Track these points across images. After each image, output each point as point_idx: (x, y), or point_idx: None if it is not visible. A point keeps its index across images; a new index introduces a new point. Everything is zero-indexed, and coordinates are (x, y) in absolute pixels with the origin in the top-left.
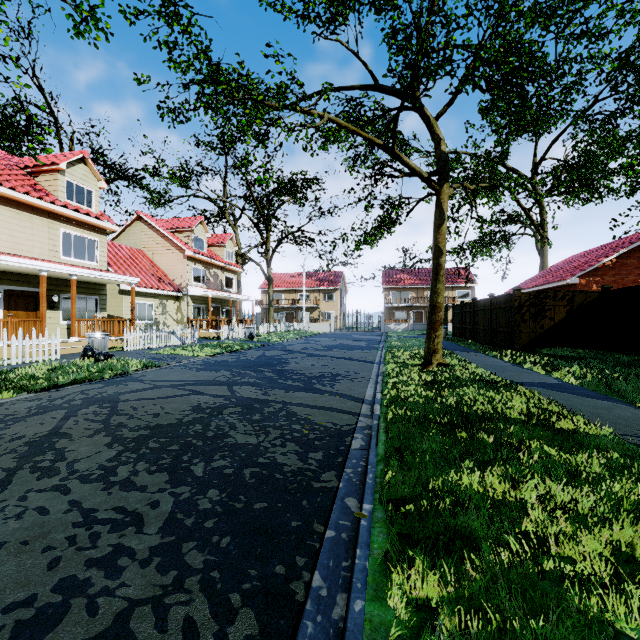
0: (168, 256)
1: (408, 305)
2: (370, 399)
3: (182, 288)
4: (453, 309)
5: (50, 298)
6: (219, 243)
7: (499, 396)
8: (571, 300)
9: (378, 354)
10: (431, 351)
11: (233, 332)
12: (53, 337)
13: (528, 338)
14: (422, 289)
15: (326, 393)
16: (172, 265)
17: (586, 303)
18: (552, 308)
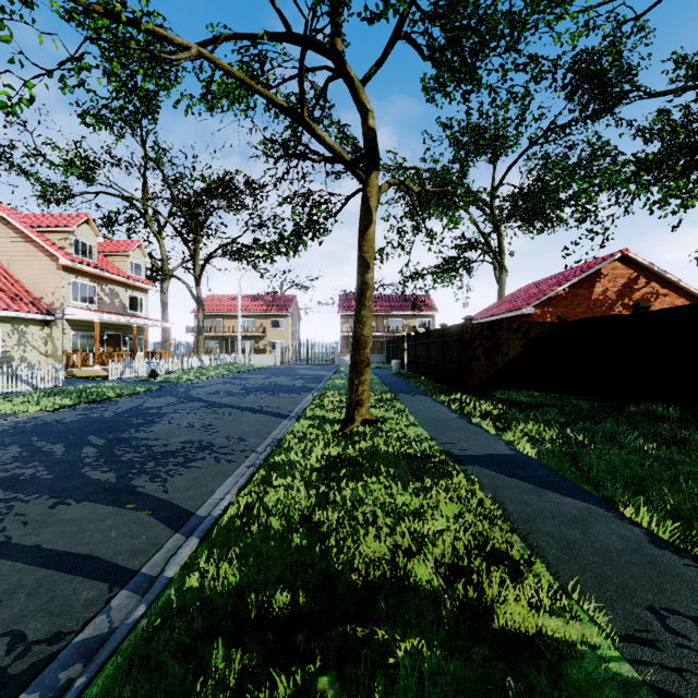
0: (33, 264)
1: None
2: (204, 514)
3: (54, 309)
4: (408, 340)
5: None
6: (120, 252)
7: (419, 498)
8: (527, 333)
9: (305, 400)
10: (354, 403)
11: (131, 369)
12: None
13: (481, 378)
14: (382, 317)
15: (133, 502)
16: (39, 277)
17: (542, 336)
18: (507, 342)
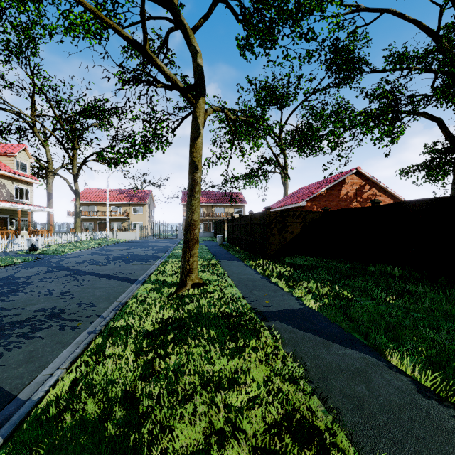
0: None
1: (200, 218)
2: (26, 396)
3: None
4: (227, 222)
5: None
6: (7, 153)
7: (234, 361)
8: (304, 218)
9: (152, 266)
10: (186, 271)
11: (14, 244)
12: None
13: (276, 248)
14: (211, 206)
15: None
16: None
17: (314, 220)
18: (292, 224)
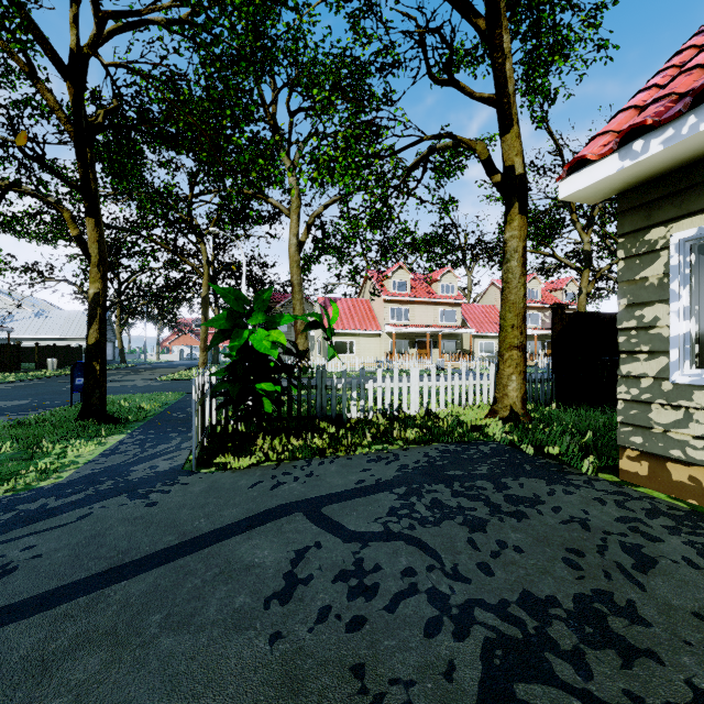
0: None
1: None
2: None
3: None
4: None
5: (434, 343)
6: (558, 288)
7: None
8: None
9: None
10: None
11: None
12: (428, 360)
13: None
14: None
15: None
16: None
17: None
18: None
